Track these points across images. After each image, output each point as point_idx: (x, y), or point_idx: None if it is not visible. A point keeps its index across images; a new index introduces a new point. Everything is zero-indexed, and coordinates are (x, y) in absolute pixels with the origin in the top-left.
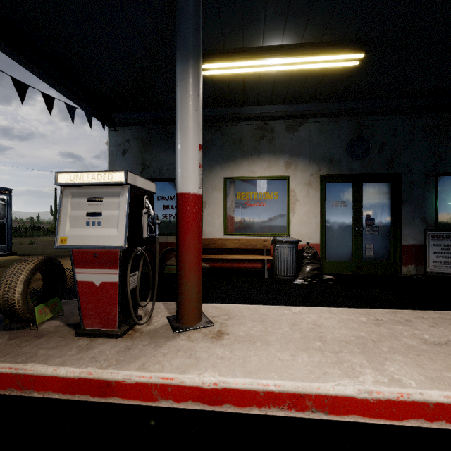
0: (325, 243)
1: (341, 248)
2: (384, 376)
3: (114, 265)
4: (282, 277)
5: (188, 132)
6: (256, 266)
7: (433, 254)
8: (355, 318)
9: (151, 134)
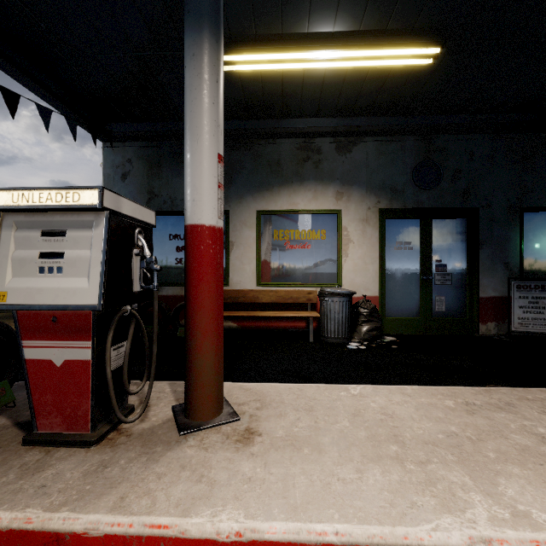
0: (386, 295)
1: (405, 301)
2: (503, 508)
3: (84, 334)
4: (333, 340)
5: (202, 135)
6: (299, 325)
7: (518, 309)
8: (438, 402)
9: (160, 153)
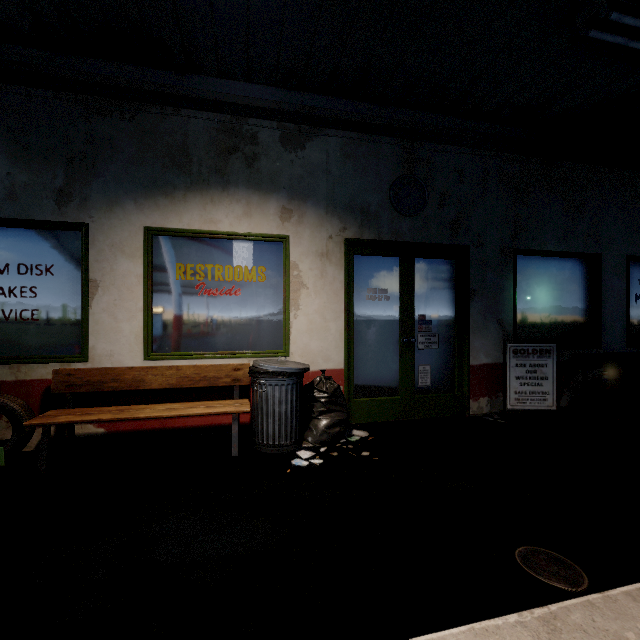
0: (355, 367)
1: (380, 375)
2: None
3: None
4: (271, 448)
5: None
6: (220, 421)
7: (515, 381)
8: None
9: None
